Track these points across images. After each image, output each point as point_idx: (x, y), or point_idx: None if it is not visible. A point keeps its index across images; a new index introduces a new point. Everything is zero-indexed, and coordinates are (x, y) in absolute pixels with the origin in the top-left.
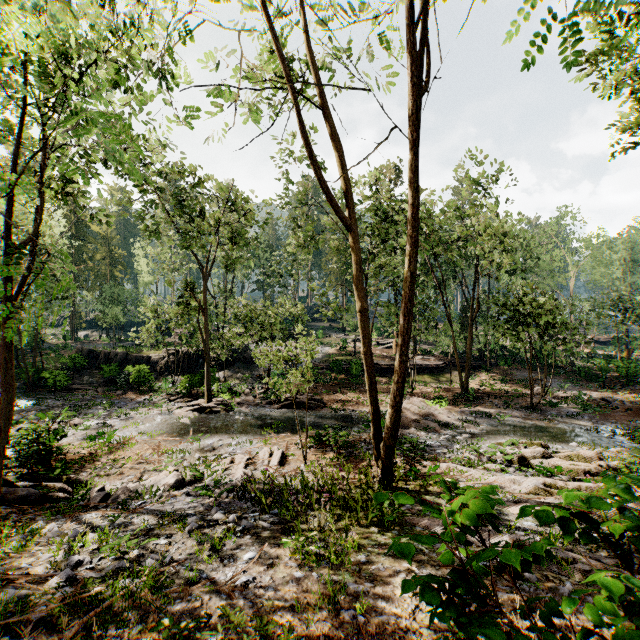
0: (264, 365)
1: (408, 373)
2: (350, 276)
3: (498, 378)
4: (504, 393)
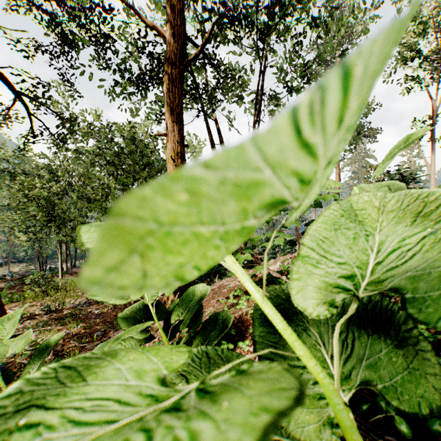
0: None
1: None
2: None
3: (33, 264)
4: (31, 270)
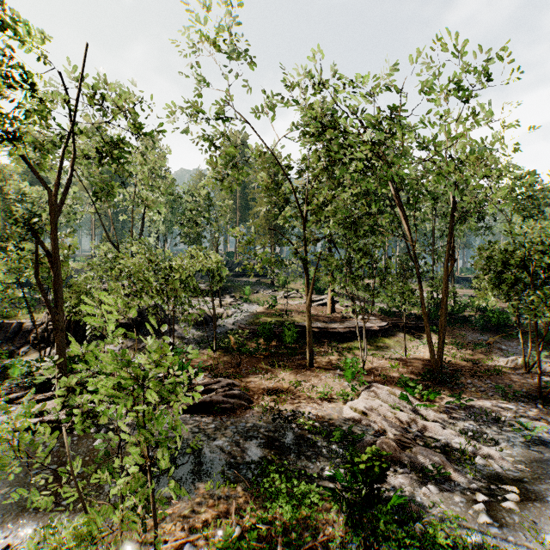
0: (3, 449)
1: (349, 337)
2: (283, 220)
3: (450, 341)
4: (476, 367)
